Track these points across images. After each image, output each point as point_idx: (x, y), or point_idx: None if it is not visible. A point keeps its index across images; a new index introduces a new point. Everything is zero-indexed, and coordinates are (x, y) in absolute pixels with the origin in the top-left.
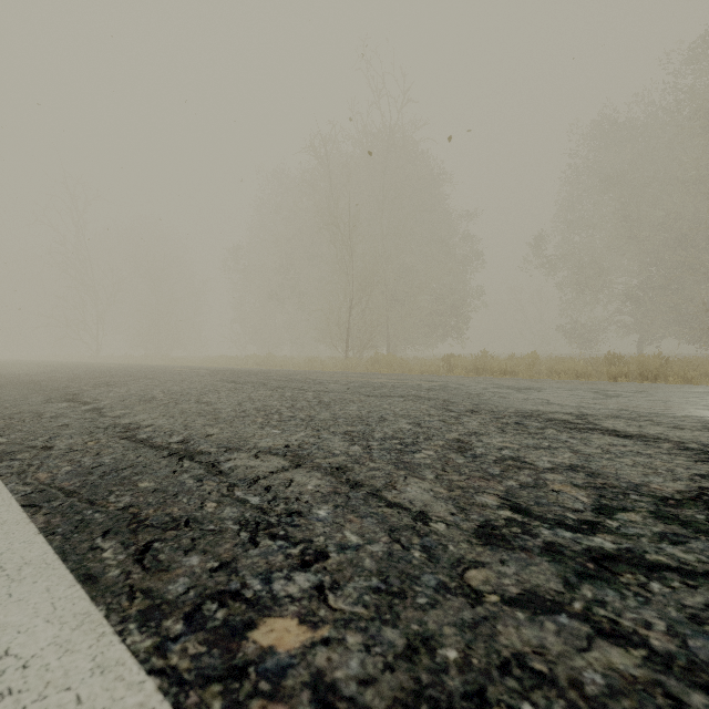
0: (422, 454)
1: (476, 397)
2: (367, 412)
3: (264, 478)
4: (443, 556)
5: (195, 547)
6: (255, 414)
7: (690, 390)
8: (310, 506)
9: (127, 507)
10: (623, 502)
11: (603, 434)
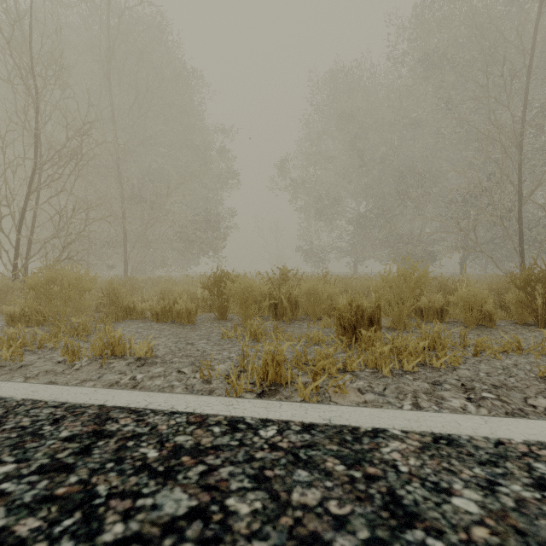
0: None
1: None
2: None
3: None
4: None
5: None
6: None
7: None
8: None
9: None
10: None
11: None
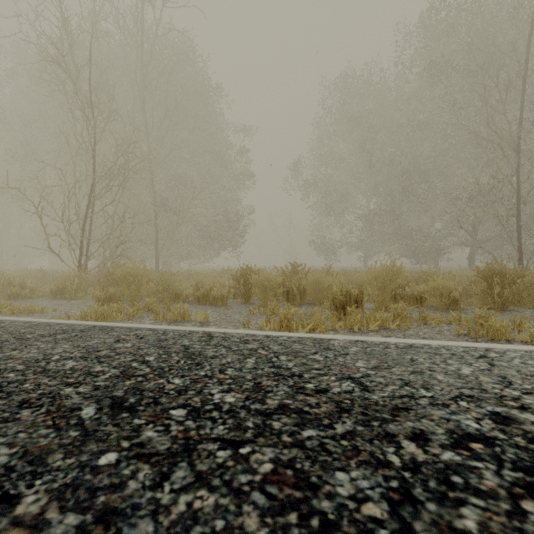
0: None
1: None
2: None
3: None
4: None
5: None
6: None
7: None
8: None
9: None
10: None
11: None
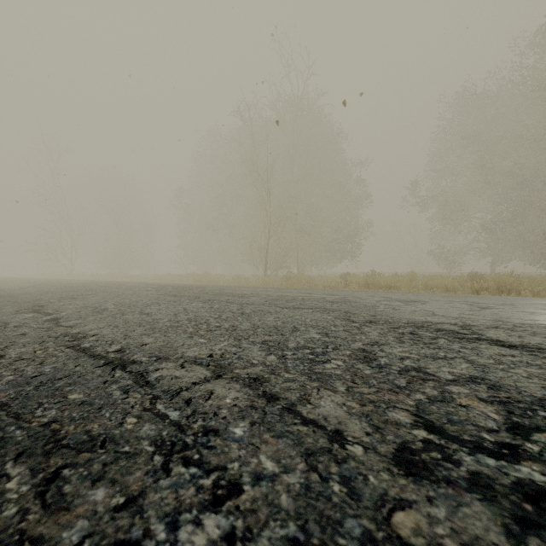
0: (332, 364)
1: (372, 308)
2: (281, 323)
3: (186, 389)
4: (365, 491)
5: (104, 476)
6: (187, 324)
7: (545, 302)
8: (227, 423)
9: (50, 423)
10: (534, 420)
11: (490, 344)
